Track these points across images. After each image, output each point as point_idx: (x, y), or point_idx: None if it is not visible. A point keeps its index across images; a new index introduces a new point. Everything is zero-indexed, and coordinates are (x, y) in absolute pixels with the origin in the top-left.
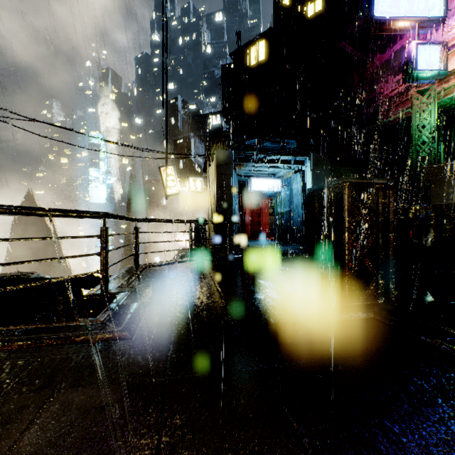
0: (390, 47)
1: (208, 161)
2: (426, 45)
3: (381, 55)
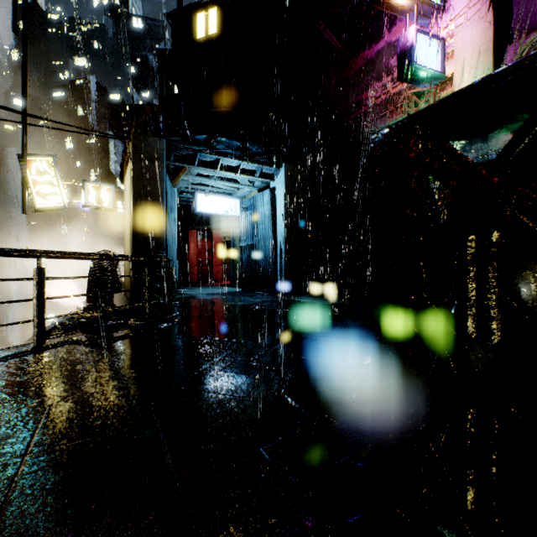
0: (376, 43)
1: (126, 161)
2: (426, 36)
3: (364, 51)
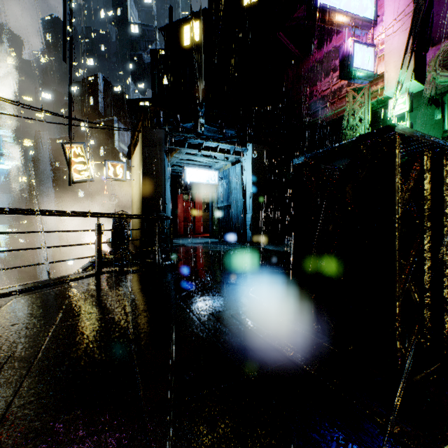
0: (324, 47)
1: (133, 144)
2: (361, 45)
3: (315, 54)
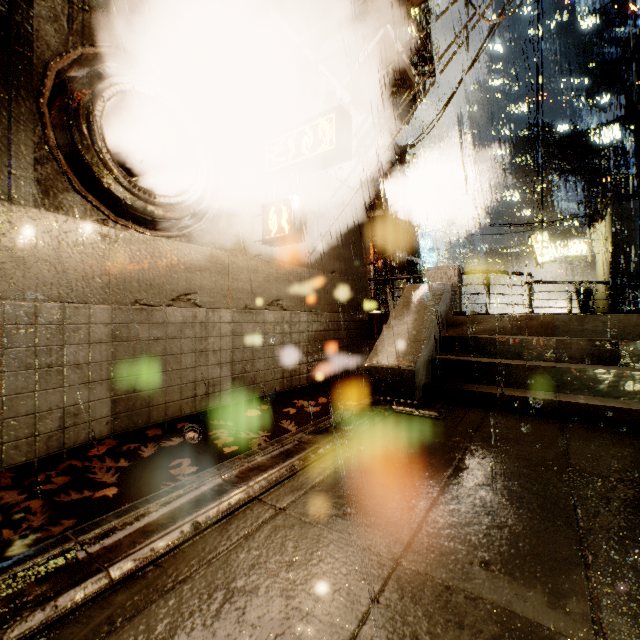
0: None
1: (597, 215)
2: None
3: None
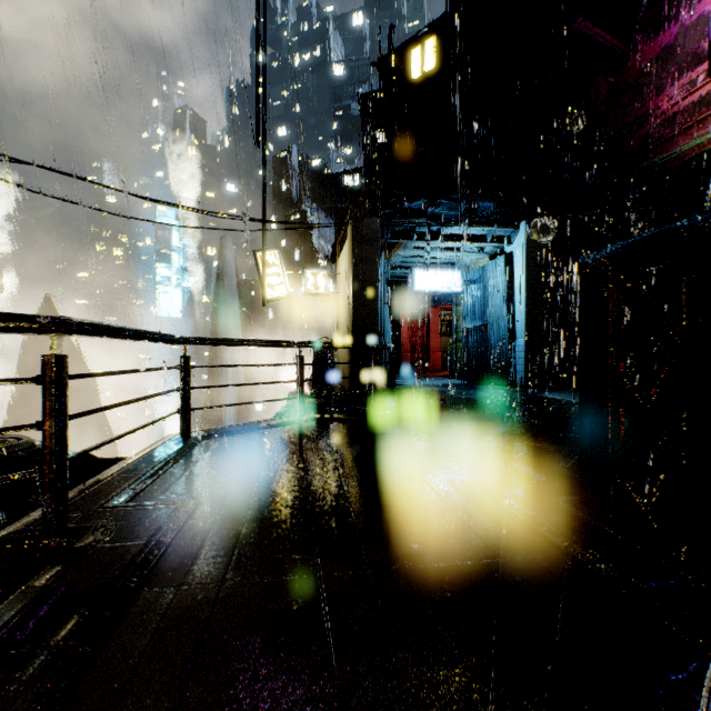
0: (675, 21)
1: (339, 241)
2: None
3: (655, 37)
